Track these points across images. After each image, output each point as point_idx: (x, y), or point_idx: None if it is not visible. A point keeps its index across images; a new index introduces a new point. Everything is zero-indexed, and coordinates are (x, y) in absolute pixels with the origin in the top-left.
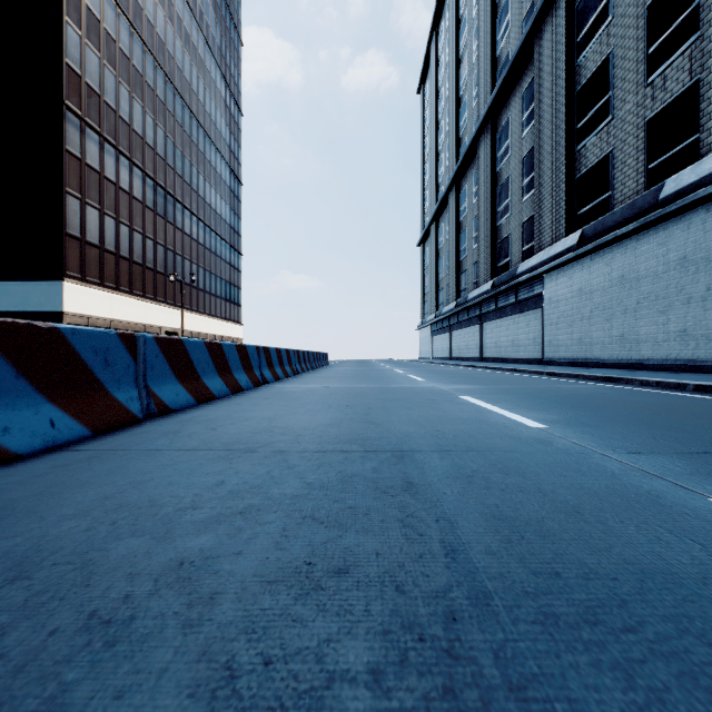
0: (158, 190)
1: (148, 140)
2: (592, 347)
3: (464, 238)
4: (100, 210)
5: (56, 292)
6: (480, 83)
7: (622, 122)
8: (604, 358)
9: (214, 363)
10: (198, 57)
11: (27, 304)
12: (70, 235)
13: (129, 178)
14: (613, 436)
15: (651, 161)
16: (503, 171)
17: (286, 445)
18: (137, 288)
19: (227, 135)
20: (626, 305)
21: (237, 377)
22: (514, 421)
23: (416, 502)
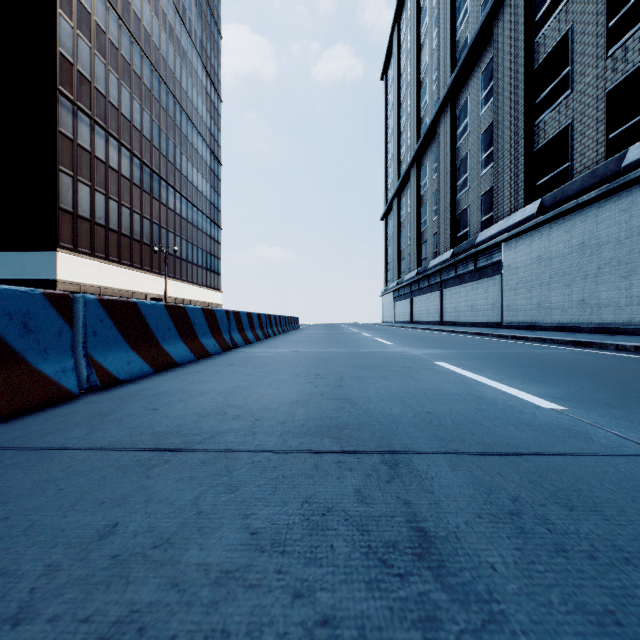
0: (144, 169)
1: (135, 123)
2: (551, 312)
3: (424, 211)
4: (91, 187)
5: (50, 261)
6: (439, 67)
7: (581, 95)
8: (564, 322)
9: (176, 327)
10: (181, 48)
11: (24, 272)
12: (63, 209)
13: (118, 158)
14: None
15: (611, 131)
16: (462, 148)
17: (236, 438)
18: (125, 258)
19: (208, 119)
20: (587, 271)
21: (204, 342)
22: (515, 397)
23: (450, 600)
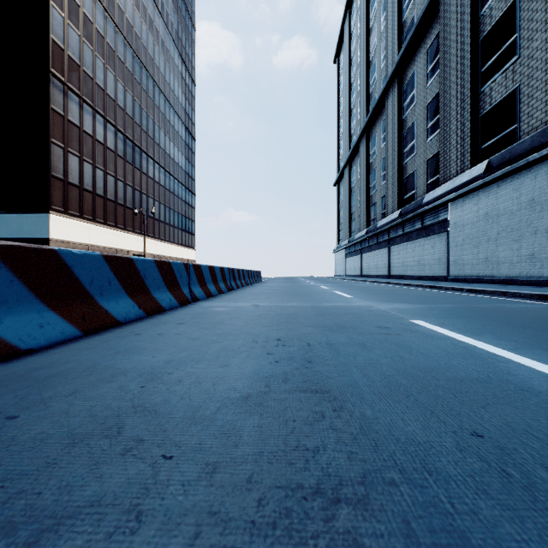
0: (127, 142)
1: (119, 102)
2: (499, 266)
3: (373, 177)
4: (80, 157)
5: (43, 222)
6: (387, 47)
7: (529, 60)
8: (512, 276)
9: (120, 281)
10: (160, 38)
11: (21, 232)
12: (55, 176)
13: (104, 132)
14: None
15: None
16: (409, 118)
17: None
18: (110, 220)
19: (183, 100)
20: (537, 226)
21: (157, 296)
22: None
23: None
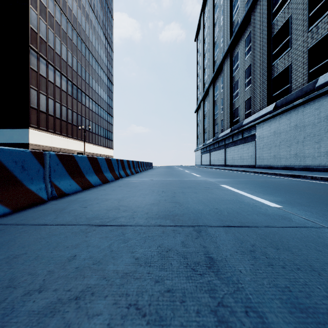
0: (73, 87)
1: (69, 63)
2: (280, 160)
3: (217, 108)
4: (46, 96)
5: (25, 134)
6: (224, 35)
7: (295, 50)
8: (287, 165)
9: (92, 168)
10: (92, 25)
11: (12, 139)
12: (32, 107)
13: (60, 81)
14: (325, 213)
15: (310, 69)
16: (235, 76)
17: (125, 220)
18: (64, 132)
19: (106, 61)
20: (298, 139)
21: (106, 175)
22: (258, 201)
23: (221, 283)
